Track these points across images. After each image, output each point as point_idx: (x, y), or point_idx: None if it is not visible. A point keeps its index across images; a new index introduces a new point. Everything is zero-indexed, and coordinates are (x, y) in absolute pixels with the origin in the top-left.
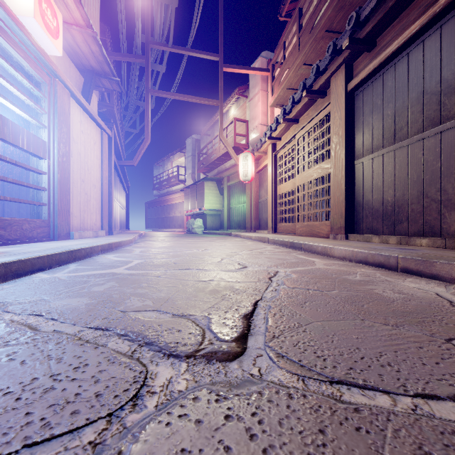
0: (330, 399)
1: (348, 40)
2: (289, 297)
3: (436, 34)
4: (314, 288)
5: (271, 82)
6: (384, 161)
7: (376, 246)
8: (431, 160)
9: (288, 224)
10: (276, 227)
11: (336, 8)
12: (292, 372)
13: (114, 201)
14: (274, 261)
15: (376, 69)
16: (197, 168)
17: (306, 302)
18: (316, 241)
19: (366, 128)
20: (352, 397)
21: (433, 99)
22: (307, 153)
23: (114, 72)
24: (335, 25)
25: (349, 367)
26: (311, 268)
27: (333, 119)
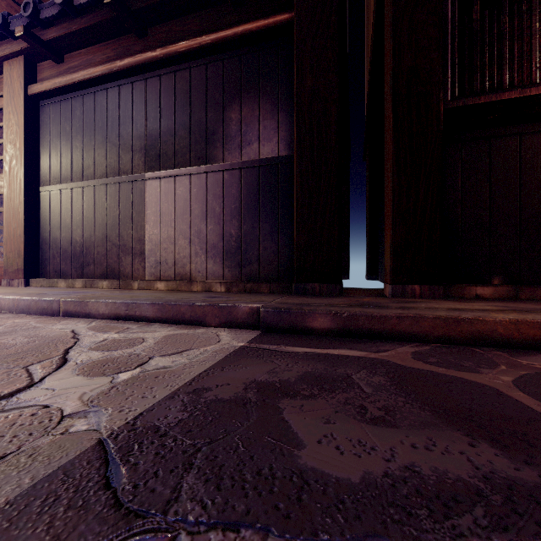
0: None
1: (24, 30)
2: None
3: (117, 90)
4: None
5: None
6: (73, 196)
7: (53, 291)
8: (113, 206)
9: None
10: None
11: None
12: None
13: None
14: None
15: (63, 88)
16: None
17: None
18: None
19: (54, 151)
20: None
21: (114, 149)
22: None
23: None
24: None
25: None
26: None
27: (7, 121)
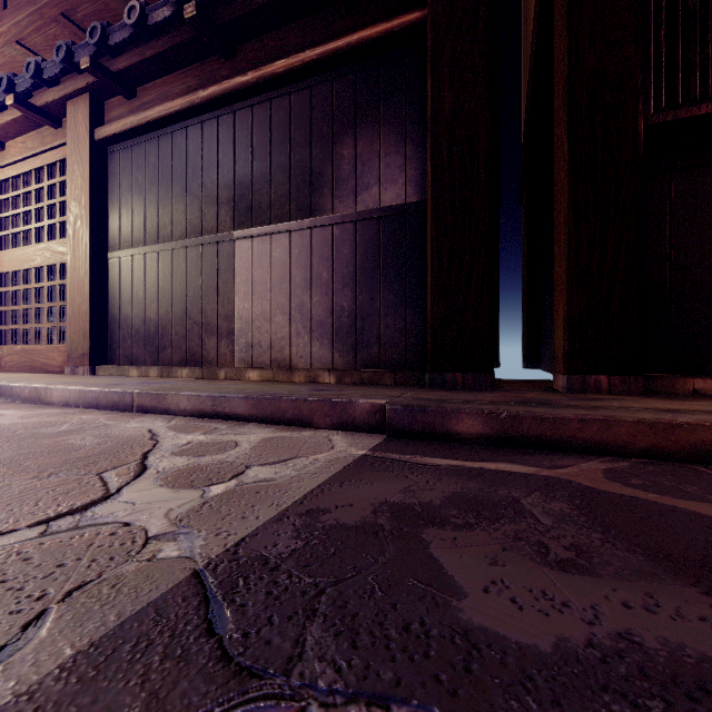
0: None
1: (90, 61)
2: None
3: (199, 128)
4: None
5: None
6: (147, 263)
7: (124, 381)
8: (194, 275)
9: None
10: None
11: None
12: None
13: None
14: None
15: (135, 129)
16: None
17: None
18: (27, 379)
19: (124, 208)
20: None
21: (196, 203)
22: (23, 216)
23: None
24: (82, 19)
25: None
26: None
27: (71, 173)
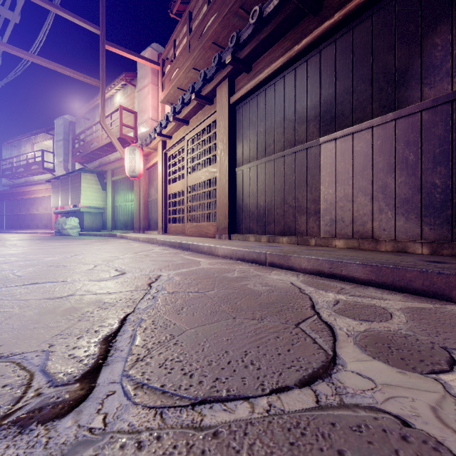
0: (189, 429)
1: (231, 57)
2: (167, 304)
3: (292, 74)
4: (195, 291)
5: (162, 77)
6: (258, 171)
7: (252, 244)
8: (289, 174)
9: (179, 224)
10: (167, 228)
11: (221, 24)
12: (150, 405)
13: None
14: (159, 264)
15: (252, 90)
16: (71, 156)
17: (184, 307)
18: (203, 241)
19: (245, 140)
20: (214, 418)
21: (290, 125)
22: (196, 156)
23: None
24: (221, 41)
25: (215, 377)
26: (195, 268)
27: (218, 127)
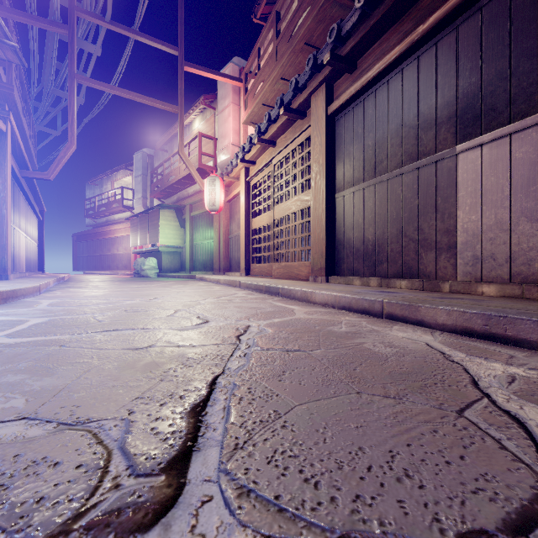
0: None
1: (330, 55)
2: (263, 365)
3: (414, 64)
4: (295, 348)
5: (244, 94)
6: (365, 196)
7: (359, 289)
8: (410, 197)
9: (264, 264)
10: (250, 269)
11: (316, 18)
12: (264, 532)
13: (15, 230)
14: (246, 311)
15: (357, 93)
16: (150, 191)
17: (286, 371)
18: (295, 284)
19: (347, 158)
20: None
21: (411, 132)
22: (285, 182)
23: (6, 31)
24: (315, 40)
25: (354, 493)
26: (290, 319)
27: (313, 145)
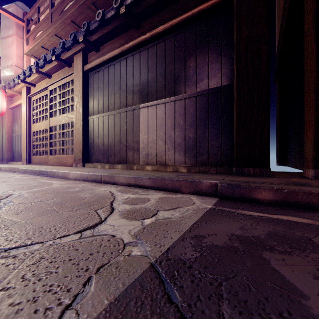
0: None
1: (83, 38)
2: (10, 210)
3: (125, 61)
4: (38, 201)
5: (26, 33)
6: (104, 120)
7: (96, 170)
8: (123, 124)
9: (42, 156)
10: (31, 159)
11: (78, 10)
12: None
13: None
14: (15, 186)
15: (99, 64)
16: None
17: (23, 211)
18: (60, 169)
19: (95, 98)
20: (17, 252)
21: (124, 93)
22: (57, 104)
23: None
24: (78, 22)
25: (27, 238)
26: (46, 188)
27: (75, 85)
